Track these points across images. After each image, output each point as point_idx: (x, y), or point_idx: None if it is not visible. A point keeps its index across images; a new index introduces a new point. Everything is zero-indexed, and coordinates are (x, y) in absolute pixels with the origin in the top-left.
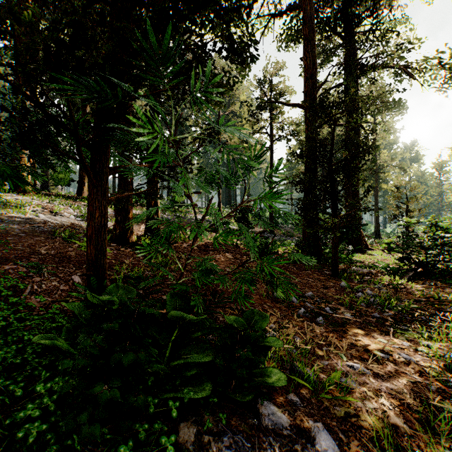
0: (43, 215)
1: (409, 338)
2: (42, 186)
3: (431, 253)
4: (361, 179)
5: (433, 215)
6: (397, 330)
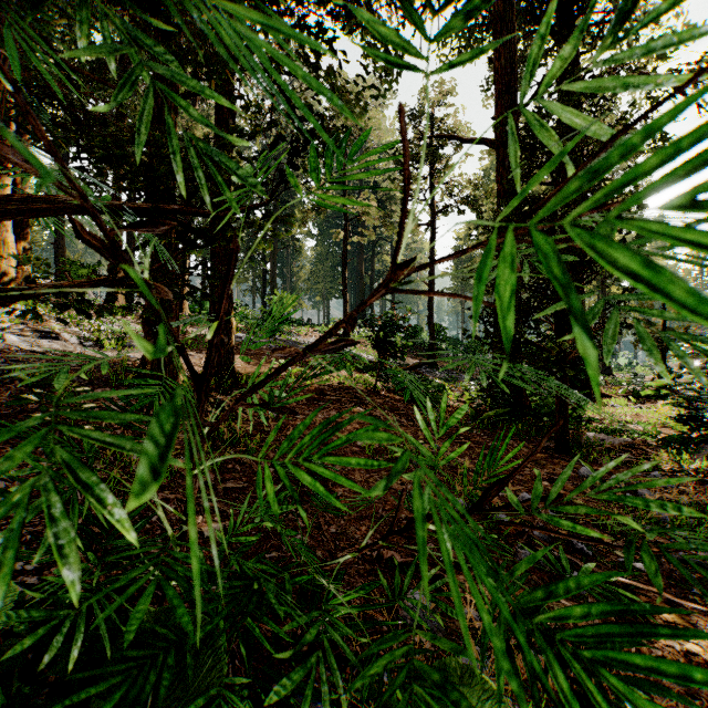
0: (16, 336)
1: None
2: None
3: None
4: None
5: None
6: None
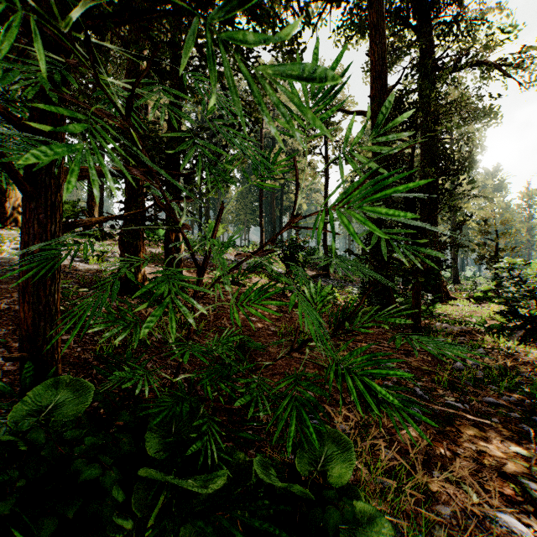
0: None
1: None
2: None
3: None
4: (453, 205)
5: None
6: (536, 432)
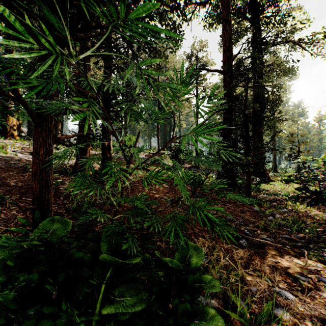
0: (21, 154)
1: (320, 260)
2: (28, 134)
3: (323, 184)
4: (269, 126)
5: (325, 154)
6: (309, 252)
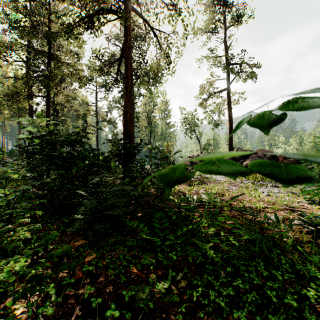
0: None
1: None
2: None
3: None
4: None
5: None
6: None
